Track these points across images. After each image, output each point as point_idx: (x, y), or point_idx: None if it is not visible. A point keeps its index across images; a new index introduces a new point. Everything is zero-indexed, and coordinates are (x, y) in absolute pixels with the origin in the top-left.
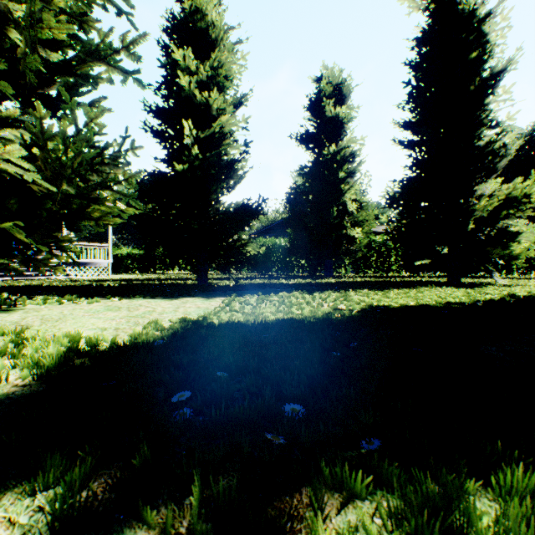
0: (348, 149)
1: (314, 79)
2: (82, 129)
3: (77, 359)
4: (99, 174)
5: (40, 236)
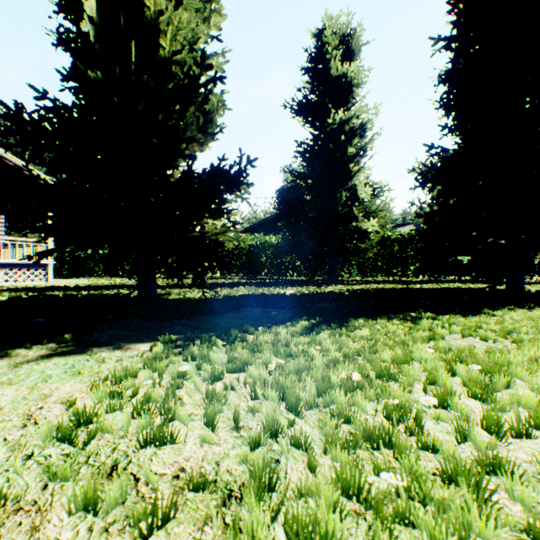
0: (356, 121)
1: (314, 33)
2: None
3: None
4: None
5: None
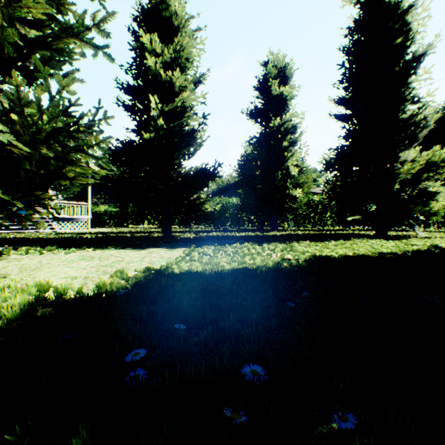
0: (290, 122)
1: (262, 63)
2: (55, 96)
3: (42, 309)
4: (75, 140)
5: (19, 193)
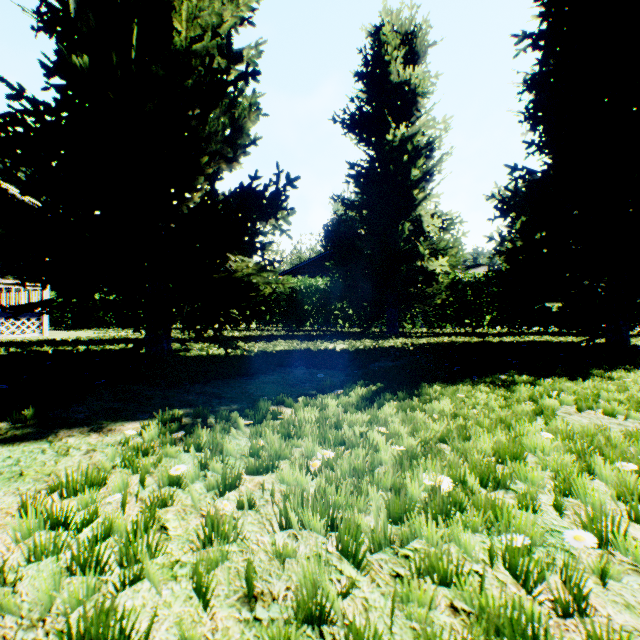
0: (421, 138)
1: (370, 31)
2: None
3: None
4: None
5: None
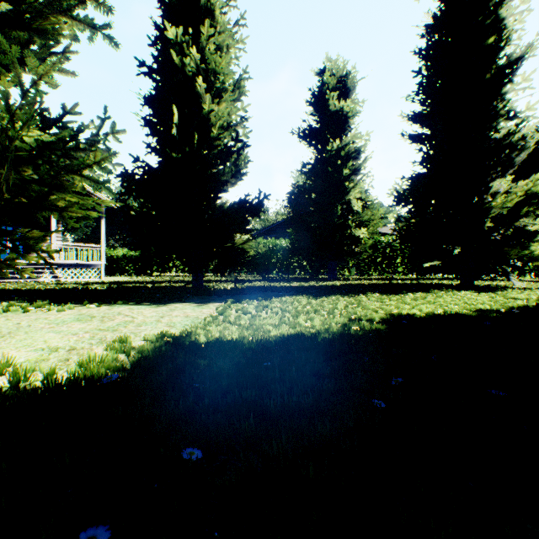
0: (352, 145)
1: (317, 72)
2: (28, 90)
3: None
4: (72, 160)
5: None
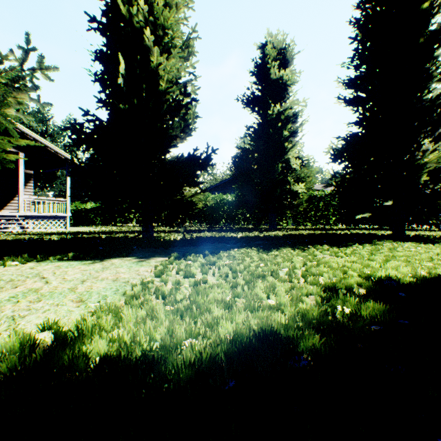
0: (290, 110)
1: (259, 46)
2: None
3: None
4: None
5: None
